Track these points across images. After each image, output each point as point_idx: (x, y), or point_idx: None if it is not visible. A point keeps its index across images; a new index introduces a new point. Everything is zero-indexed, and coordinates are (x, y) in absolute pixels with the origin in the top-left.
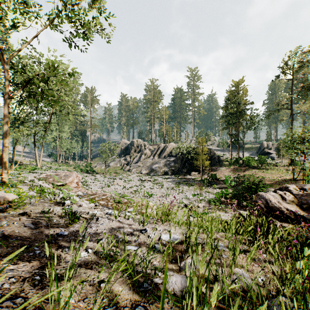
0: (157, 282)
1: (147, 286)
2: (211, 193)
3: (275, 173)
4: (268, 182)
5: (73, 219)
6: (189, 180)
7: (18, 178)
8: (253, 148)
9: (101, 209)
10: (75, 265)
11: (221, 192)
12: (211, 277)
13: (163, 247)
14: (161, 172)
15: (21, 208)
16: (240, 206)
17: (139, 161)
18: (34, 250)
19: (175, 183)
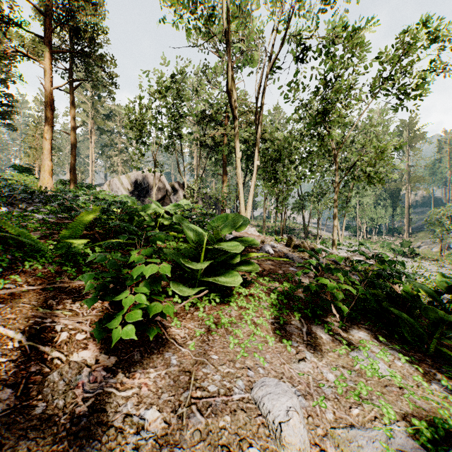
0: None
1: None
2: None
3: None
4: None
5: None
6: None
7: None
8: None
9: None
10: None
11: None
12: None
13: None
14: None
15: None
16: None
17: None
18: None
19: None
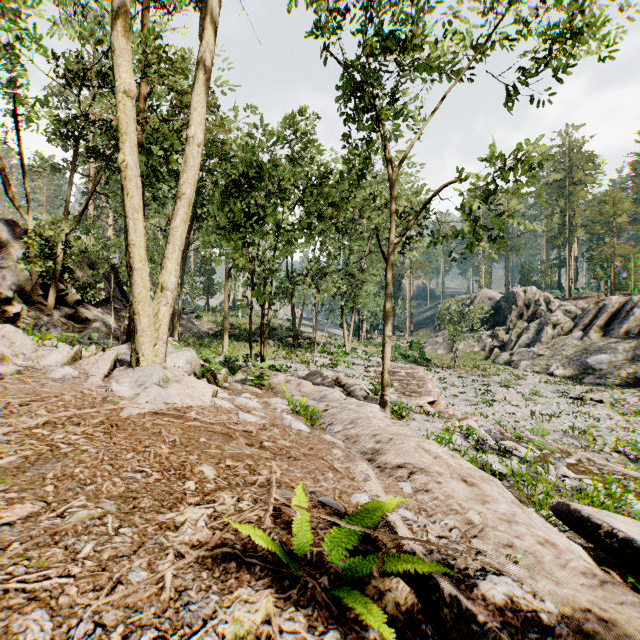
0: None
1: None
2: None
3: None
4: None
5: None
6: None
7: None
8: None
9: None
10: None
11: None
12: None
13: None
14: (622, 377)
15: None
16: None
17: (536, 342)
18: None
19: None
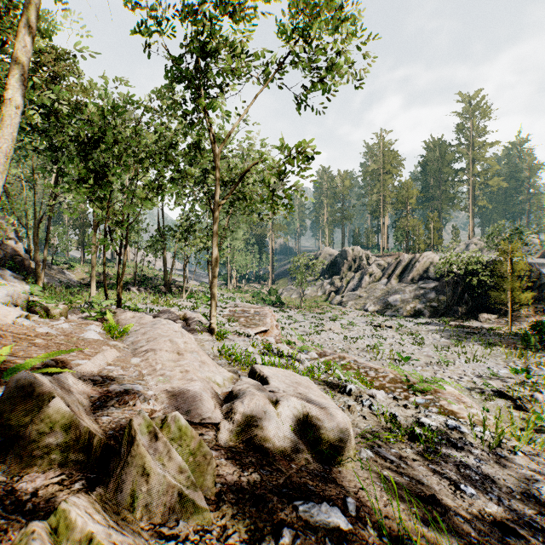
0: None
1: None
2: None
3: None
4: None
5: (410, 436)
6: (479, 332)
7: None
8: None
9: (416, 410)
10: None
11: None
12: None
13: None
14: (408, 310)
15: None
16: None
17: (359, 287)
18: None
19: (448, 336)
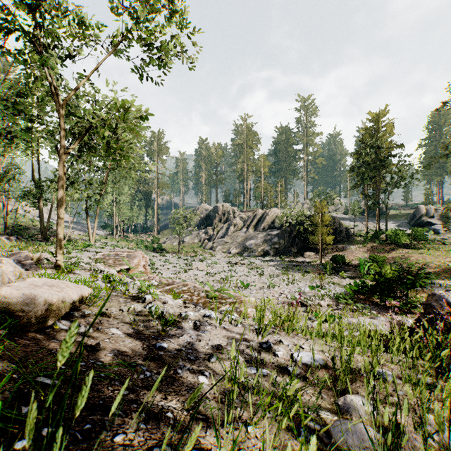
0: (314, 428)
1: (307, 435)
2: (338, 285)
3: (441, 256)
4: (430, 269)
5: (163, 323)
6: (302, 264)
7: (70, 259)
8: (402, 216)
9: (194, 308)
10: (200, 396)
11: (354, 284)
12: (390, 425)
13: (301, 372)
14: (259, 251)
15: (94, 305)
16: (387, 307)
17: (226, 235)
18: (142, 370)
19: (281, 268)
